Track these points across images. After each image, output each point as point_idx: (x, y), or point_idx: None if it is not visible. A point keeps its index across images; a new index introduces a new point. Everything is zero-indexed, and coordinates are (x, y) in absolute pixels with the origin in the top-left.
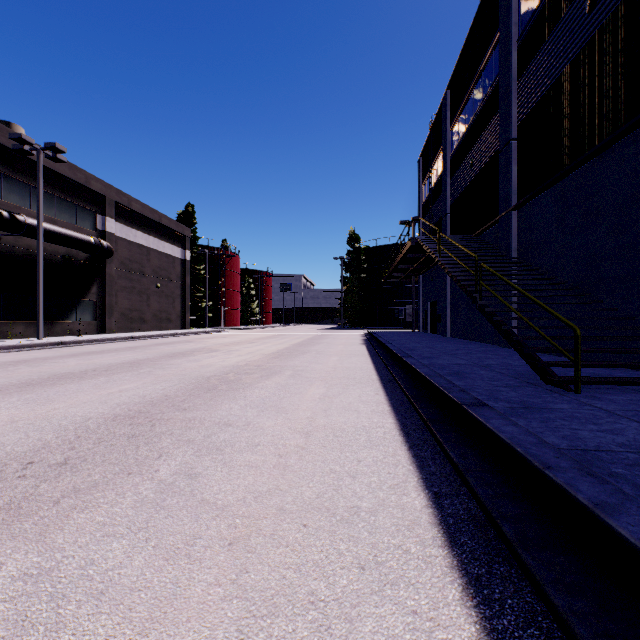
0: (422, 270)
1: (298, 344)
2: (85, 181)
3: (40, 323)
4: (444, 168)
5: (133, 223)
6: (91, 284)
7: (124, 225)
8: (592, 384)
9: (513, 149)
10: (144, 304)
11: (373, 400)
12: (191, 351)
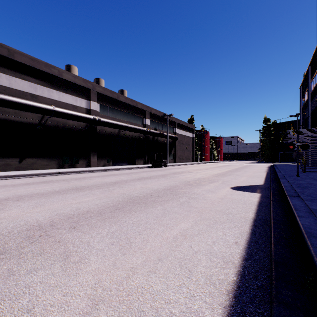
0: None
1: (241, 167)
2: (171, 119)
3: (167, 160)
4: (307, 97)
5: (180, 128)
6: (172, 148)
7: (178, 129)
8: (310, 172)
9: None
10: (183, 154)
11: (263, 174)
12: (211, 167)
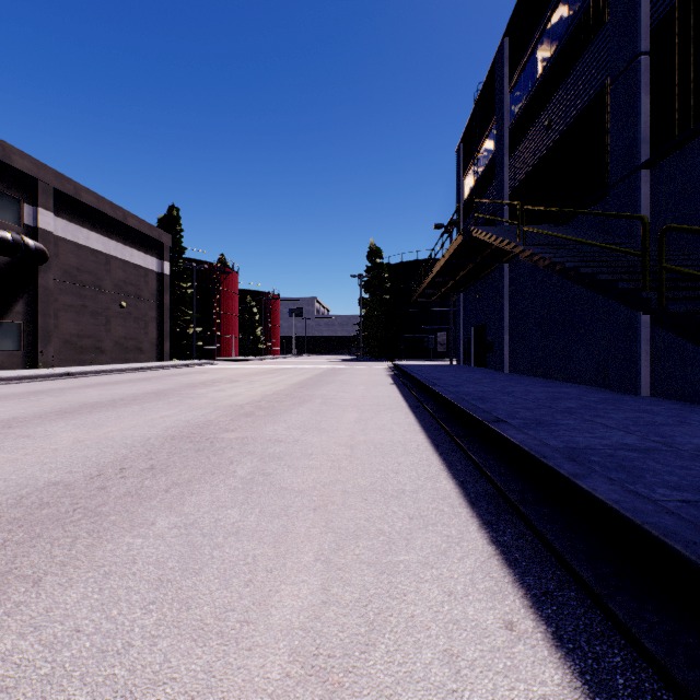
0: (464, 286)
1: (299, 384)
2: (2, 154)
3: None
4: (499, 144)
5: (84, 221)
6: (14, 300)
7: (69, 222)
8: None
9: (643, 69)
10: (101, 329)
11: None
12: (120, 399)
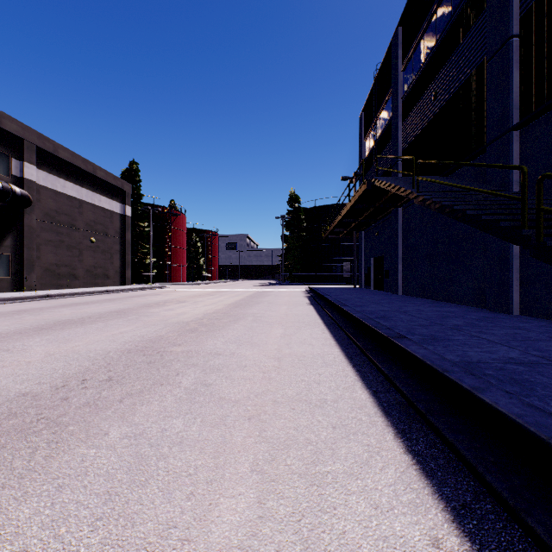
0: (365, 225)
1: (234, 304)
2: None
3: None
4: (394, 112)
5: (61, 172)
6: (4, 236)
7: (49, 174)
8: None
9: (514, 49)
10: (75, 259)
11: None
12: (88, 317)
